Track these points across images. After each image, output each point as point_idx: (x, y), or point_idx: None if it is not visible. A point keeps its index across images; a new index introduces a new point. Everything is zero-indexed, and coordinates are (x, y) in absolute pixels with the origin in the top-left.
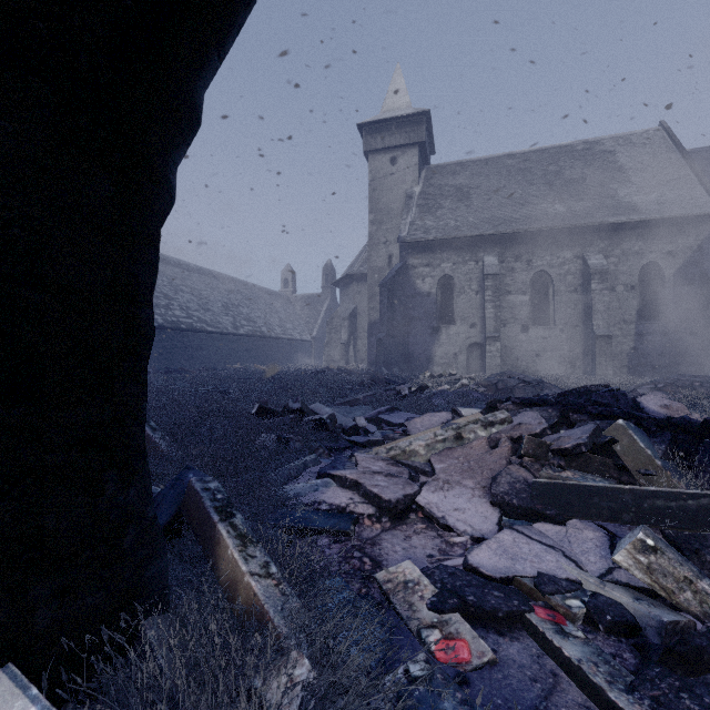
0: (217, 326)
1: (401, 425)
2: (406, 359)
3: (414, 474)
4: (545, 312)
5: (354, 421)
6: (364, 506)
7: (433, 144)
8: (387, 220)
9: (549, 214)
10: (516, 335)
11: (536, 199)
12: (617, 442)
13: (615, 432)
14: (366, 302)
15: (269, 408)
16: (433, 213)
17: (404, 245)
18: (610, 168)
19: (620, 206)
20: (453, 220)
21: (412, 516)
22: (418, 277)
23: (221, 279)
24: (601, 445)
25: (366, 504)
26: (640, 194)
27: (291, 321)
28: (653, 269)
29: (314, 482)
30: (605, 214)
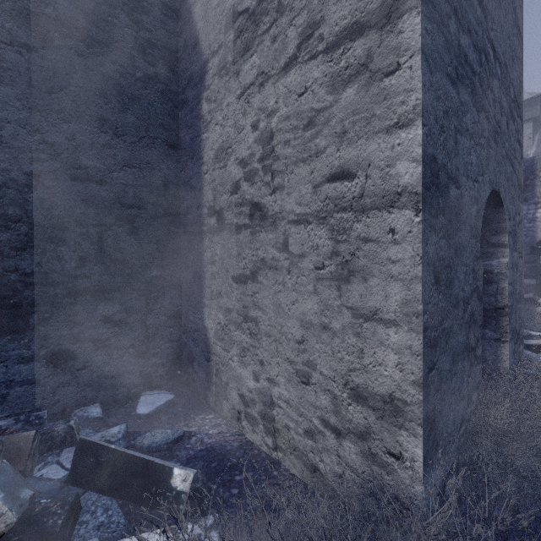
0: None
1: None
2: None
3: None
4: None
5: None
6: None
7: None
8: None
9: None
10: None
11: None
12: None
13: None
14: None
15: None
16: None
17: None
18: None
19: None
20: None
21: None
22: None
23: None
24: None
25: None
26: None
27: None
28: None
29: None
30: None
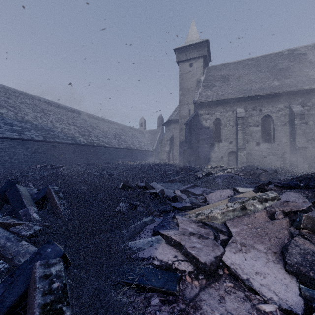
0: (110, 144)
1: (200, 195)
2: (197, 159)
3: (216, 233)
4: (268, 135)
5: (174, 192)
6: (185, 264)
7: (210, 57)
8: (188, 93)
9: (271, 86)
10: (253, 147)
11: (263, 79)
12: None
13: None
14: (178, 132)
15: (128, 185)
16: (210, 89)
17: (196, 104)
18: (304, 61)
19: (310, 80)
20: (220, 91)
21: (220, 272)
22: (203, 120)
23: (113, 123)
24: None
25: (186, 262)
26: None
27: (143, 142)
28: None
29: (150, 238)
30: (302, 85)
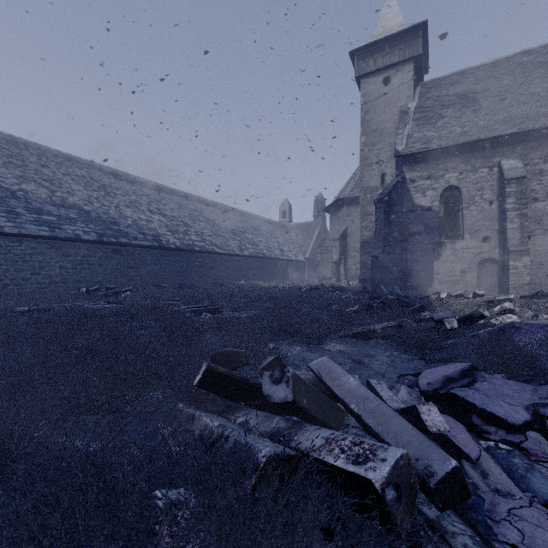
0: (226, 249)
1: (524, 426)
2: (403, 277)
3: None
4: None
5: (413, 412)
6: None
7: (427, 62)
8: (380, 140)
9: None
10: (546, 249)
11: None
12: None
13: None
14: (356, 223)
15: (226, 374)
16: (433, 124)
17: (401, 159)
18: None
19: None
20: (458, 126)
21: None
22: (417, 191)
23: (231, 211)
24: None
25: None
26: None
27: (287, 244)
28: None
29: None
30: None
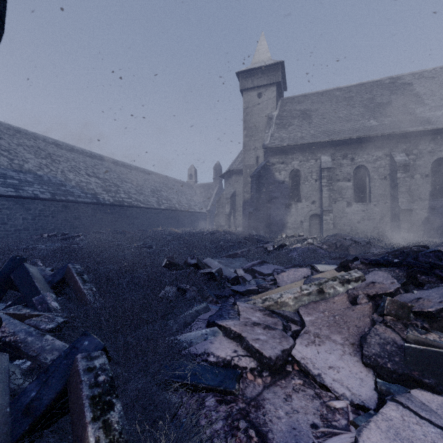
0: (147, 204)
1: (269, 275)
2: (268, 225)
3: (286, 323)
4: (363, 193)
5: (235, 271)
6: (246, 359)
7: (285, 84)
8: (255, 134)
9: (366, 127)
10: (343, 209)
11: (357, 117)
12: None
13: None
14: (241, 187)
15: (174, 262)
16: (286, 128)
17: (267, 150)
18: (409, 94)
19: (417, 120)
20: (299, 132)
21: (288, 368)
22: (276, 171)
23: (150, 174)
24: None
25: (248, 357)
26: (432, 111)
27: (193, 200)
28: (442, 162)
29: (204, 330)
30: (406, 126)
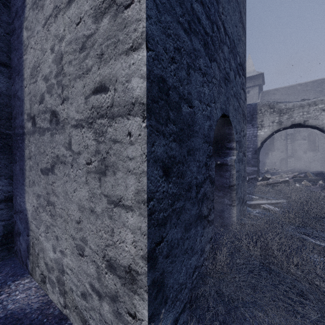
0: None
1: None
2: None
3: None
4: (314, 146)
5: None
6: None
7: (264, 82)
8: None
9: None
10: (301, 155)
11: None
12: (308, 174)
13: (308, 173)
14: None
15: None
16: None
17: None
18: None
19: None
20: None
21: None
22: None
23: None
24: (305, 175)
25: None
26: None
27: None
28: None
29: None
30: None
